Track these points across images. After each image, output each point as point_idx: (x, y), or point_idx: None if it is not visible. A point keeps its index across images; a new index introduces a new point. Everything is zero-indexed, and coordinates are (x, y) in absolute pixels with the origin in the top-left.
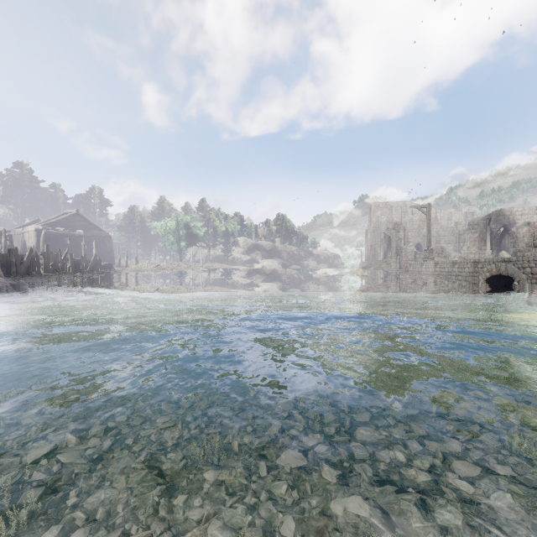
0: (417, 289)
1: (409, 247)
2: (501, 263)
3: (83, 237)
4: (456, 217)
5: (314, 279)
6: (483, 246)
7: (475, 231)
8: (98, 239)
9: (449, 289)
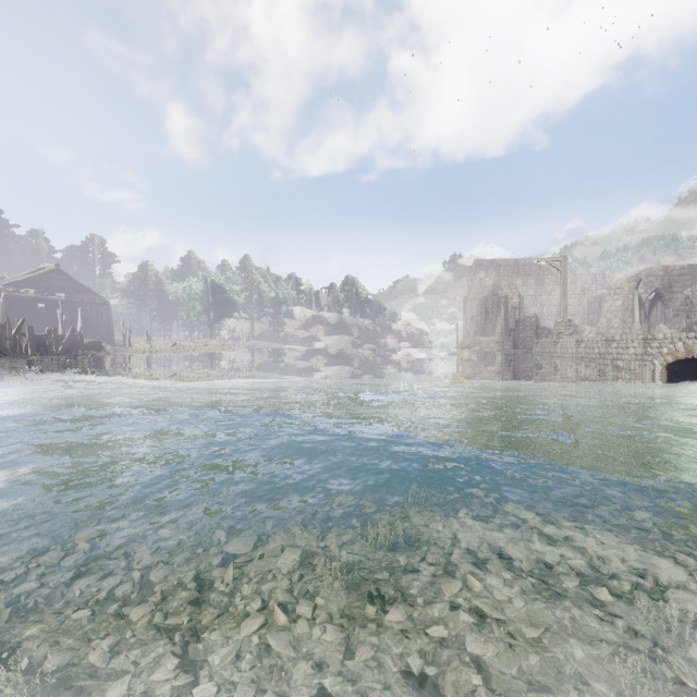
0: (554, 379)
1: (528, 320)
2: (694, 340)
3: (60, 303)
4: (582, 281)
5: (397, 364)
6: (629, 317)
7: (617, 297)
8: (89, 307)
9: (605, 379)
